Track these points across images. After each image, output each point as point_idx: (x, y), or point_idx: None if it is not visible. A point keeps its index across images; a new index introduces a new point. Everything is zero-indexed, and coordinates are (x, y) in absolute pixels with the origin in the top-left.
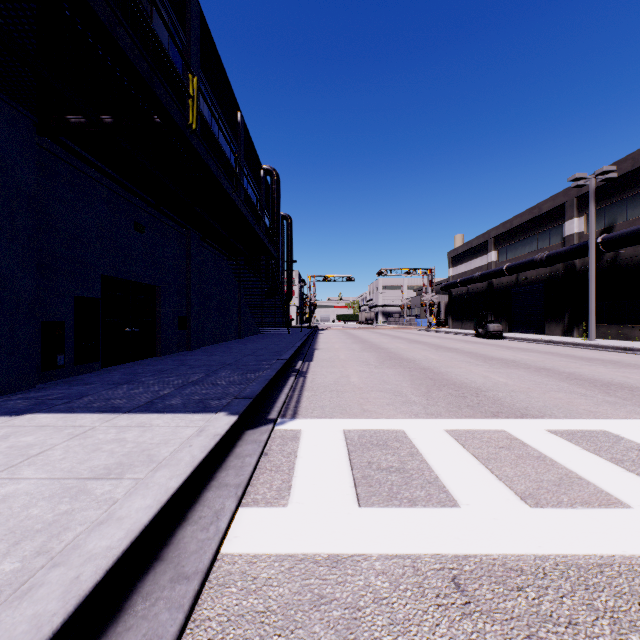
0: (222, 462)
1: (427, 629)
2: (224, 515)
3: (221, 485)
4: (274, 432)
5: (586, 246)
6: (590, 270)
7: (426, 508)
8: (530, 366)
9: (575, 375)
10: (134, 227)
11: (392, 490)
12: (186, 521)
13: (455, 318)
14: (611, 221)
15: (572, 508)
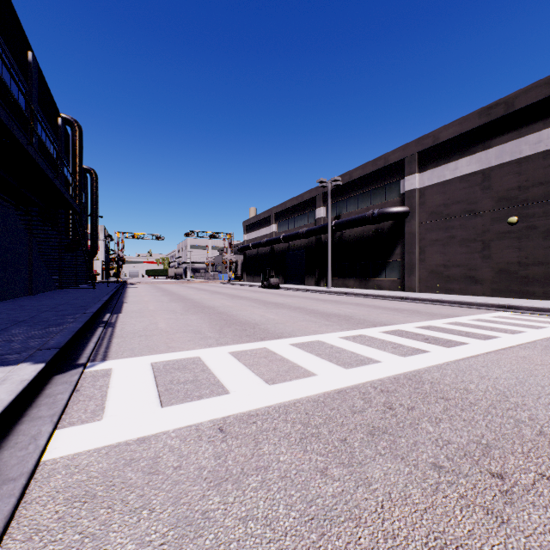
0: (32, 403)
1: (201, 453)
2: (42, 436)
3: (34, 418)
4: (85, 374)
5: (327, 226)
6: (329, 242)
7: (209, 398)
8: (291, 307)
9: (315, 310)
10: None
11: (187, 393)
12: (1, 449)
13: (249, 273)
14: (339, 212)
15: (290, 381)
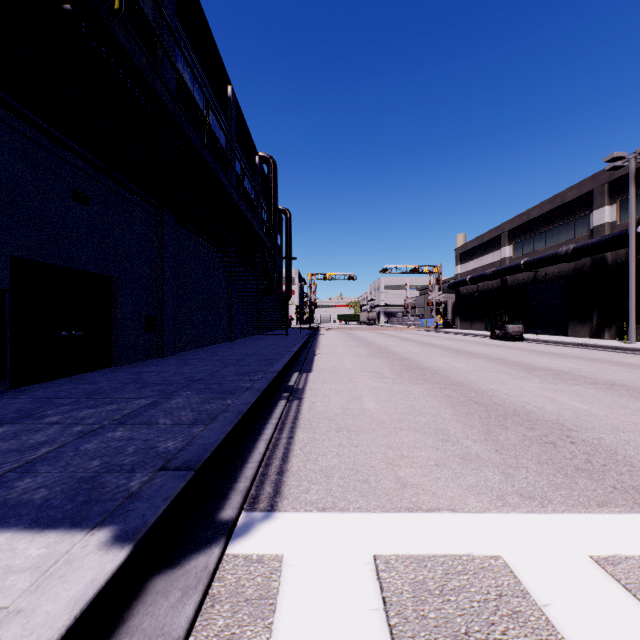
0: None
1: None
2: None
3: None
4: (221, 570)
5: (623, 236)
6: (630, 263)
7: None
8: (593, 380)
9: None
10: (72, 196)
11: None
12: None
13: (464, 318)
14: None
15: None
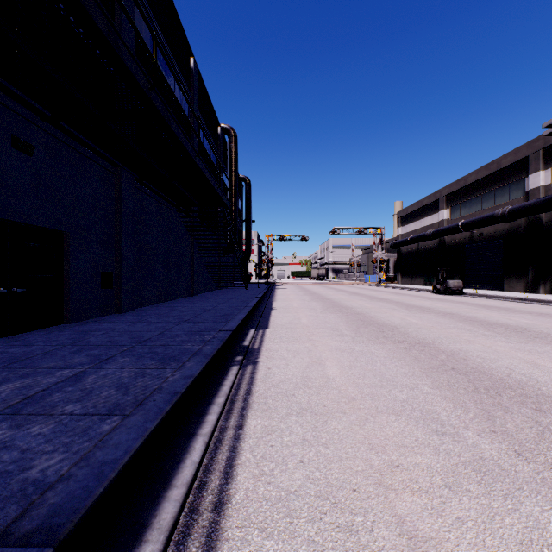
0: None
1: None
2: None
3: None
4: None
5: None
6: None
7: None
8: None
9: None
10: (11, 143)
11: None
12: None
13: (404, 274)
14: None
15: None
